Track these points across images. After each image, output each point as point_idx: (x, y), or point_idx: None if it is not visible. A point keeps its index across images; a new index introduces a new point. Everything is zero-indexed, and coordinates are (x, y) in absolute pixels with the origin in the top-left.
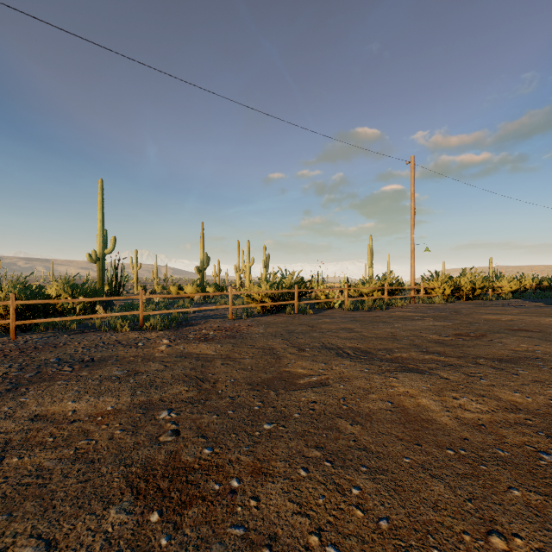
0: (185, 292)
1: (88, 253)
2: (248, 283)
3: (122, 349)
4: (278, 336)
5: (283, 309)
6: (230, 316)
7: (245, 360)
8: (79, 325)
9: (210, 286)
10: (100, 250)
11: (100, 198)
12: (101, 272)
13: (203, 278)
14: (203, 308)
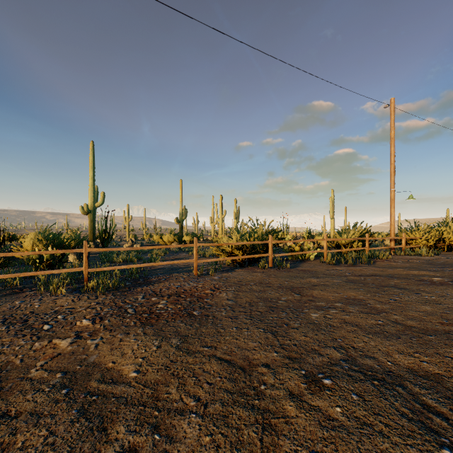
0: (163, 241)
1: (81, 206)
2: (221, 232)
3: (4, 342)
4: (255, 318)
5: (255, 262)
6: (195, 271)
7: (184, 431)
8: (33, 279)
9: (188, 235)
10: (91, 203)
11: (91, 158)
12: (92, 223)
13: (182, 228)
14: (162, 263)
